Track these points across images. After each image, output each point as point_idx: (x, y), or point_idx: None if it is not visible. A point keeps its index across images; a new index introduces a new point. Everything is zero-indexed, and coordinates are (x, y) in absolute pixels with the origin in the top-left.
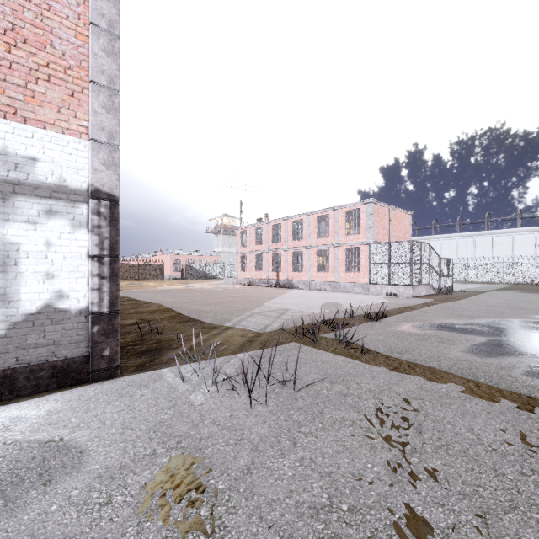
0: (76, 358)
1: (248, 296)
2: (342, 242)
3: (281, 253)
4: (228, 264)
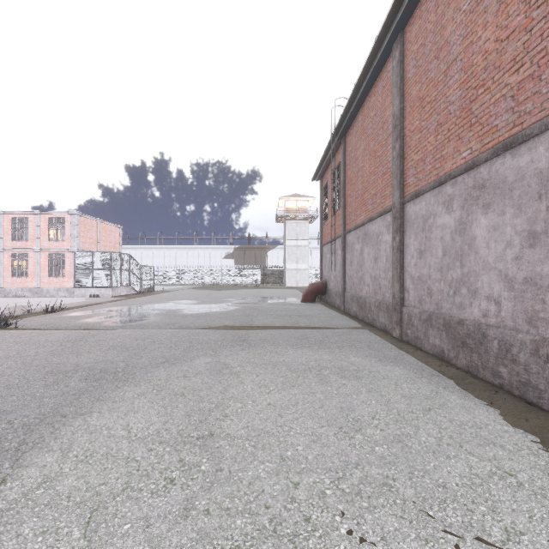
0: None
1: None
2: (45, 248)
3: None
4: None
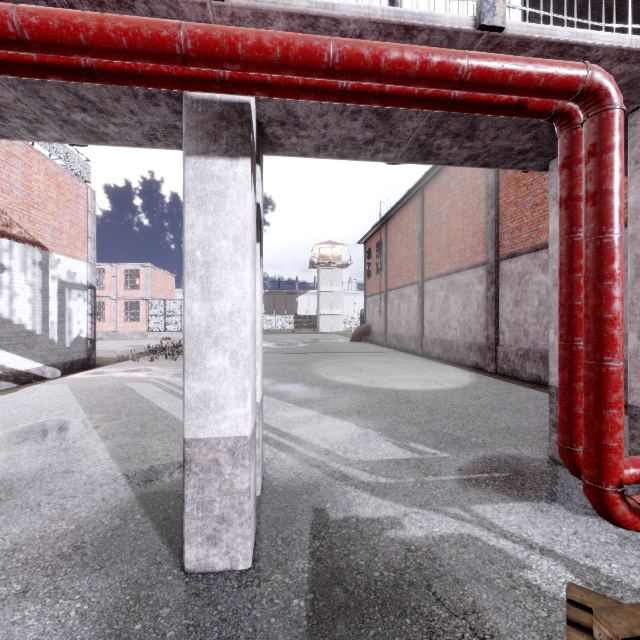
0: (85, 359)
1: None
2: (121, 296)
3: None
4: None
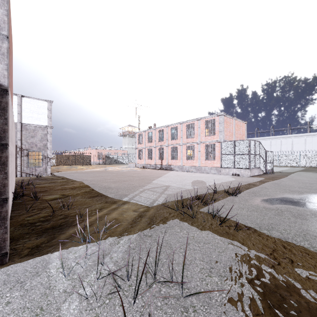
0: None
1: (142, 175)
2: (203, 141)
3: (164, 148)
4: (131, 155)
